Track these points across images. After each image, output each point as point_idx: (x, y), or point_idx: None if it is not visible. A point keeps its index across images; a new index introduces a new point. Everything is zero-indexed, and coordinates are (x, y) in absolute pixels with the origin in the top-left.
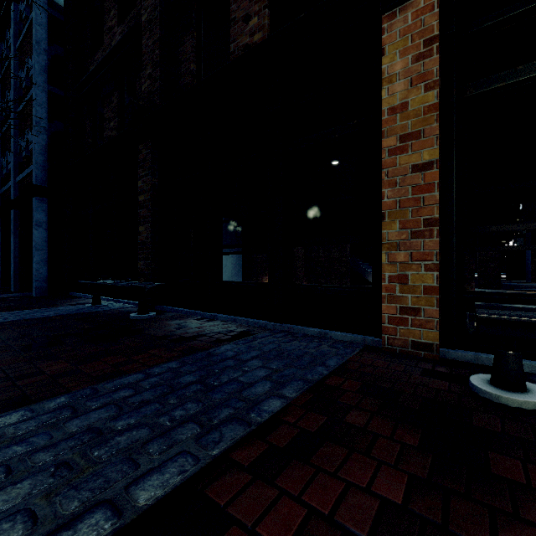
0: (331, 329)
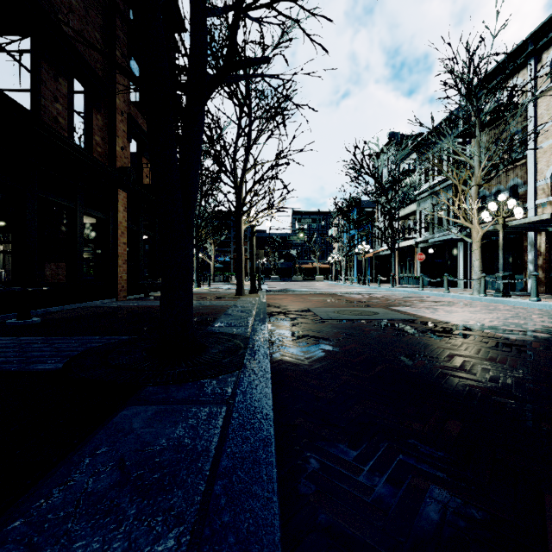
0: (99, 300)
